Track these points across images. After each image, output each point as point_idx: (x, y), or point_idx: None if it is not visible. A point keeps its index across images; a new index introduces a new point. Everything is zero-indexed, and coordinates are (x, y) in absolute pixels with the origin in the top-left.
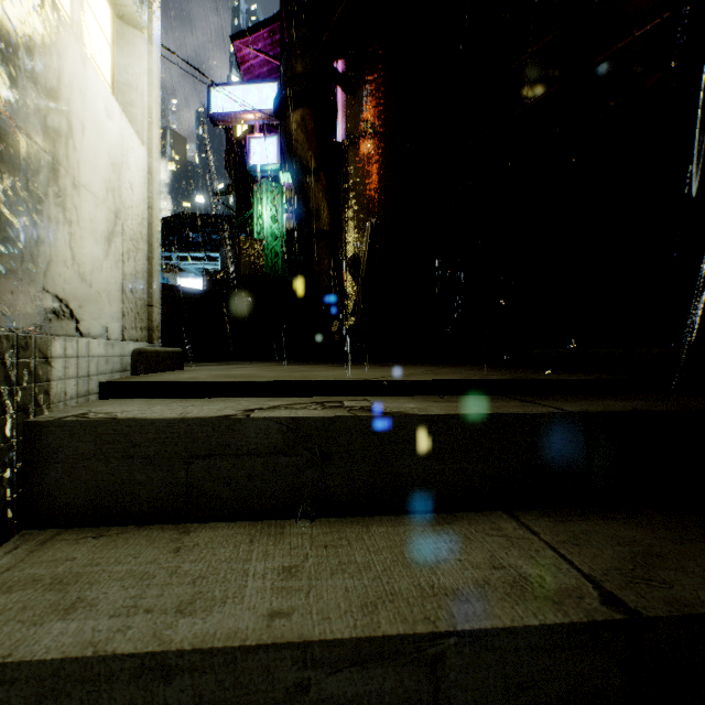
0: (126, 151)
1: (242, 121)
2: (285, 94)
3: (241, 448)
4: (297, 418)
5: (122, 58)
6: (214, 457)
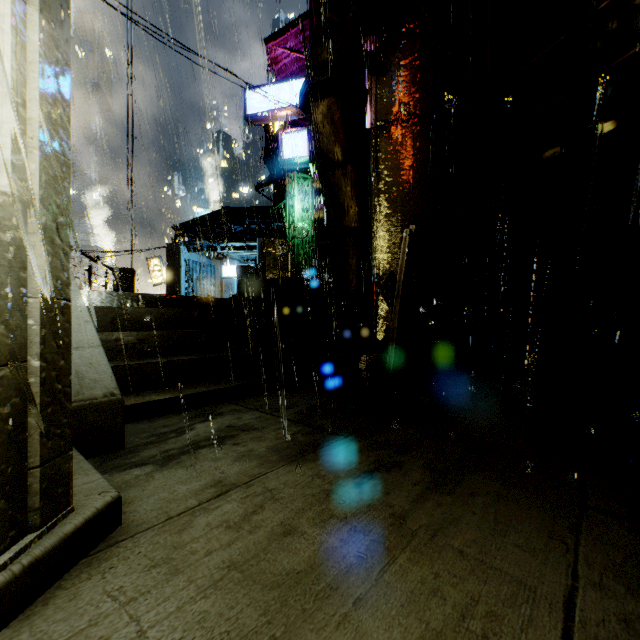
0: None
1: (276, 119)
2: (310, 85)
3: None
4: None
5: None
6: None
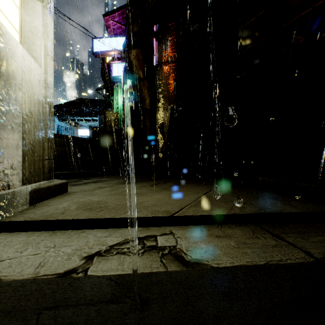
0: (26, 71)
1: (108, 55)
2: (128, 42)
3: (80, 300)
4: (123, 274)
5: (27, 16)
6: (58, 308)
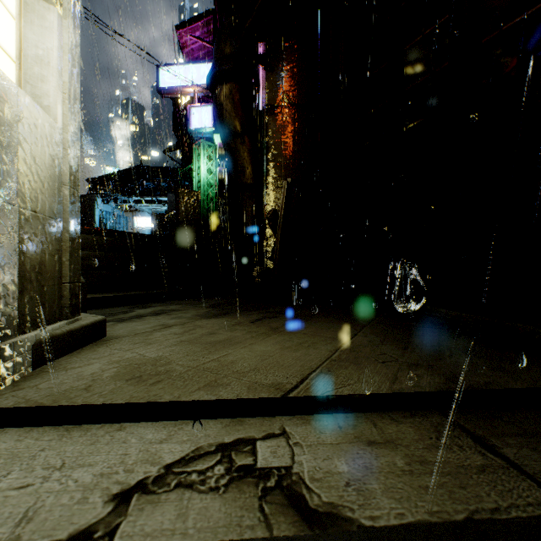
0: (26, 129)
1: (184, 94)
2: (216, 71)
3: None
4: None
5: (31, 32)
6: None
